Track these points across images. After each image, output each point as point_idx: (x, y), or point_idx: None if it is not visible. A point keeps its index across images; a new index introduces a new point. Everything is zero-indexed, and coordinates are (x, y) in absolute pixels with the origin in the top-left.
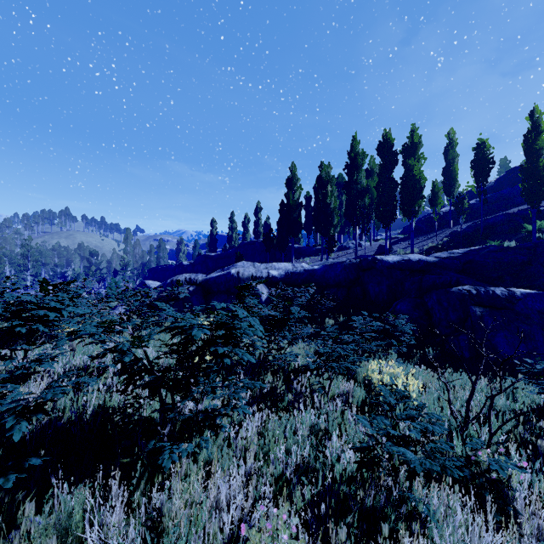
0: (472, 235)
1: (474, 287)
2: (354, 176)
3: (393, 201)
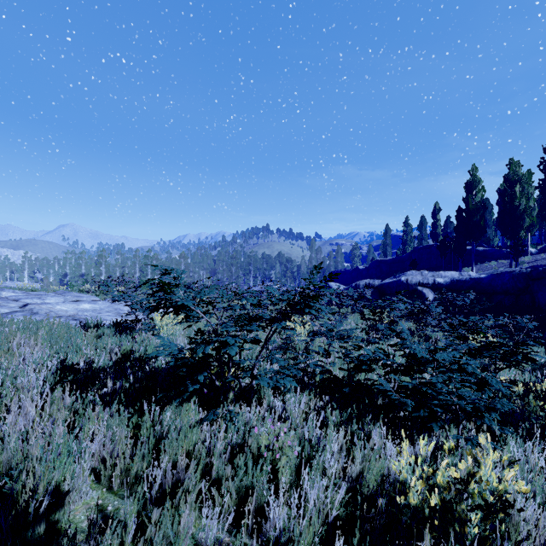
0: None
1: None
2: None
3: None
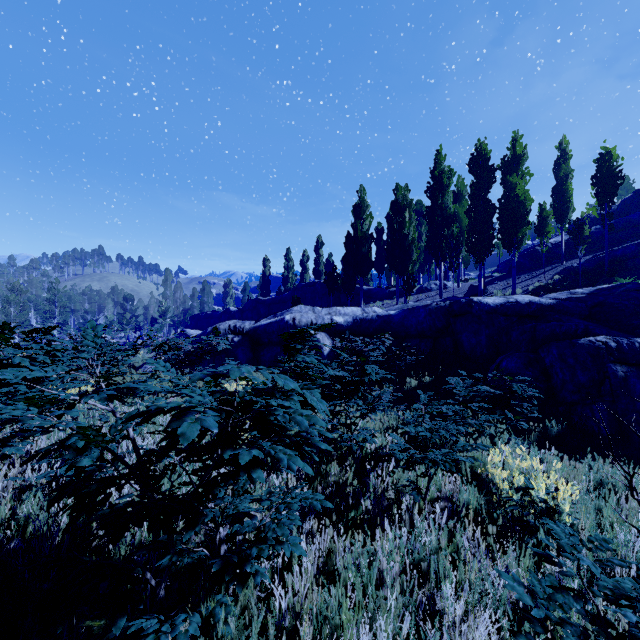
0: (592, 271)
1: (613, 338)
2: (439, 199)
3: (490, 229)
